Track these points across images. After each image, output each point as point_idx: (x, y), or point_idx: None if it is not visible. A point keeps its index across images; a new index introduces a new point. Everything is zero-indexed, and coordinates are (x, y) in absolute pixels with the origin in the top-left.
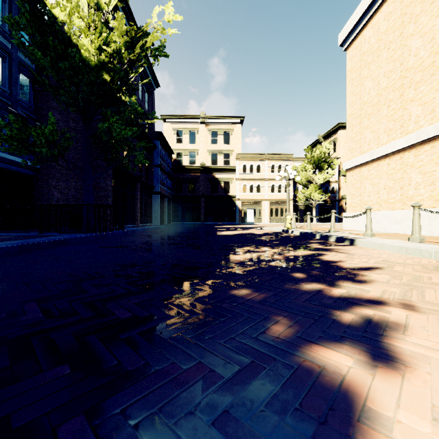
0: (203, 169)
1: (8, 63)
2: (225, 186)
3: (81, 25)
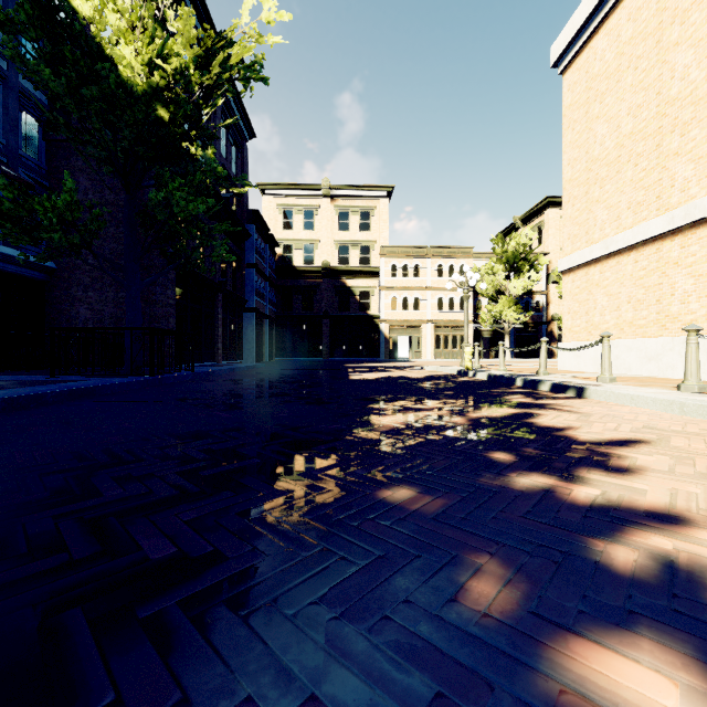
0: (326, 272)
1: (2, 94)
2: (362, 299)
3: (120, 24)
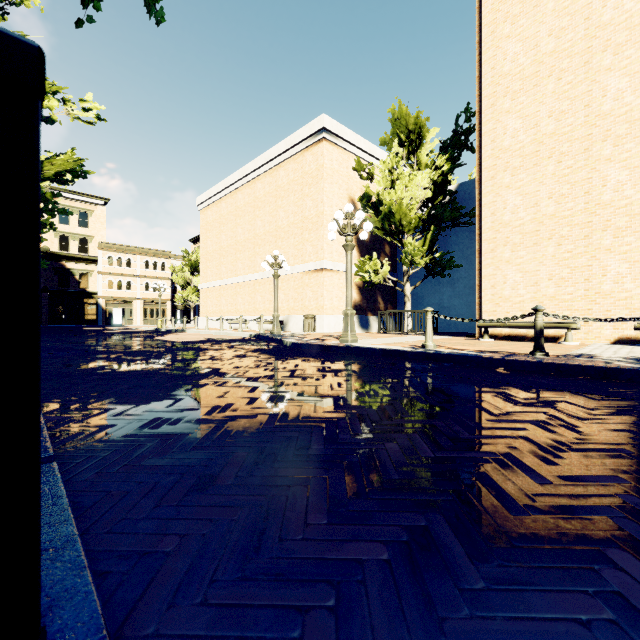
0: (46, 255)
1: None
2: (81, 279)
3: None
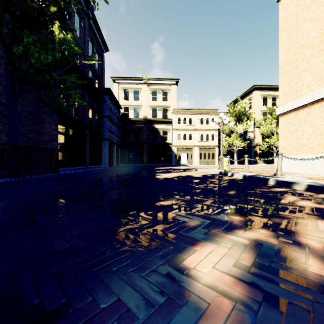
0: (145, 121)
1: None
2: (163, 135)
3: None
